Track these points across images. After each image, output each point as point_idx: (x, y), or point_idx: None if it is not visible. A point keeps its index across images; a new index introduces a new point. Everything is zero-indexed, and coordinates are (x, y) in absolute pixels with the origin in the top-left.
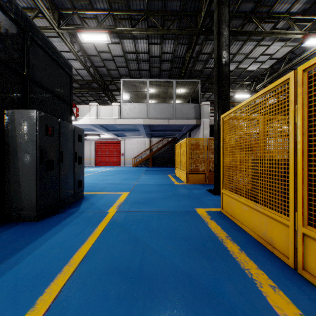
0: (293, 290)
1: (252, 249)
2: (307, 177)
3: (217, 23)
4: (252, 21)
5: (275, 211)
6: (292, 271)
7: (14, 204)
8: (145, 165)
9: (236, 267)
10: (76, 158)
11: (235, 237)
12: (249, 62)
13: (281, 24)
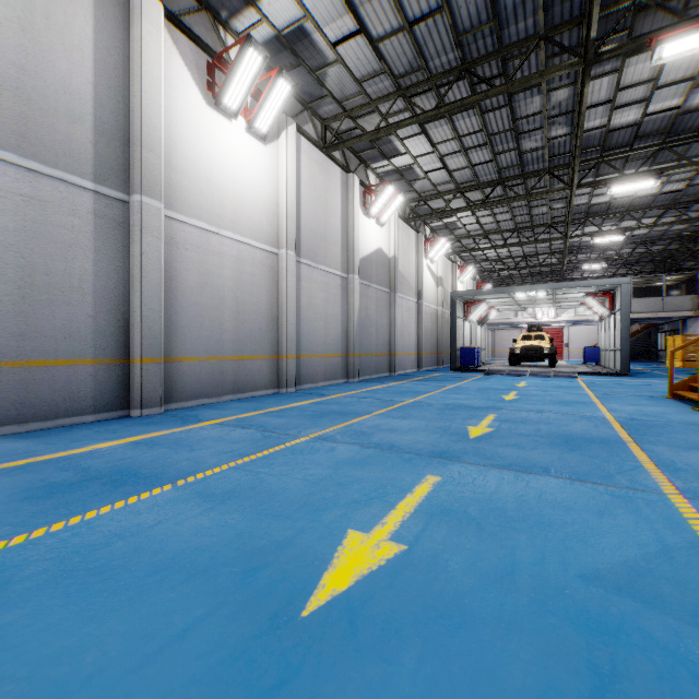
0: None
1: None
2: None
3: None
4: None
5: None
6: None
7: None
8: None
9: None
10: None
11: None
12: None
13: None
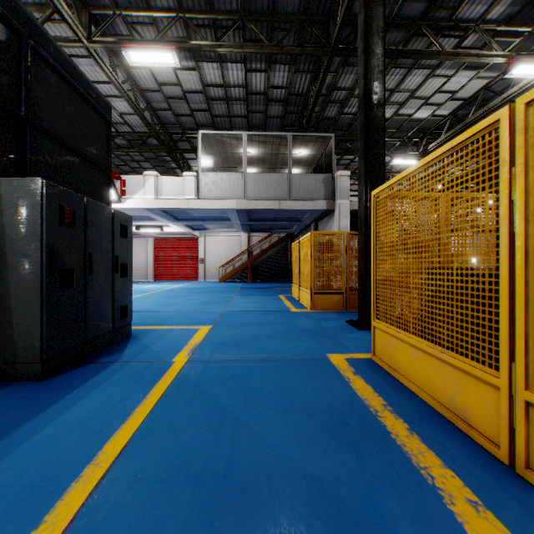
0: (510, 509)
1: (430, 428)
2: (533, 298)
3: (364, 33)
4: (421, 35)
5: (472, 360)
6: (505, 470)
7: (1, 349)
8: (241, 278)
9: (404, 465)
10: (117, 267)
11: (399, 406)
12: (416, 105)
13: (470, 41)
